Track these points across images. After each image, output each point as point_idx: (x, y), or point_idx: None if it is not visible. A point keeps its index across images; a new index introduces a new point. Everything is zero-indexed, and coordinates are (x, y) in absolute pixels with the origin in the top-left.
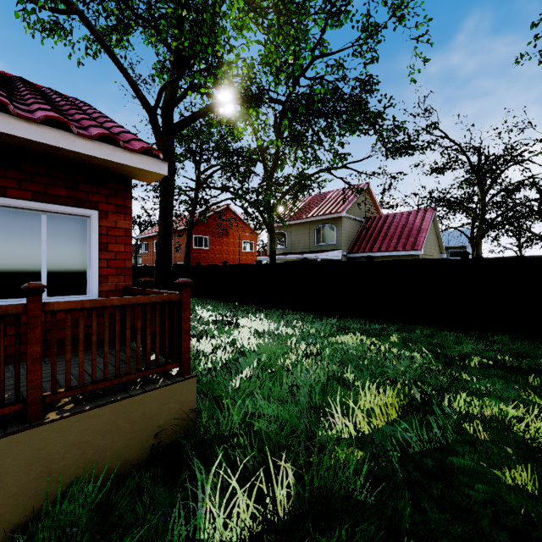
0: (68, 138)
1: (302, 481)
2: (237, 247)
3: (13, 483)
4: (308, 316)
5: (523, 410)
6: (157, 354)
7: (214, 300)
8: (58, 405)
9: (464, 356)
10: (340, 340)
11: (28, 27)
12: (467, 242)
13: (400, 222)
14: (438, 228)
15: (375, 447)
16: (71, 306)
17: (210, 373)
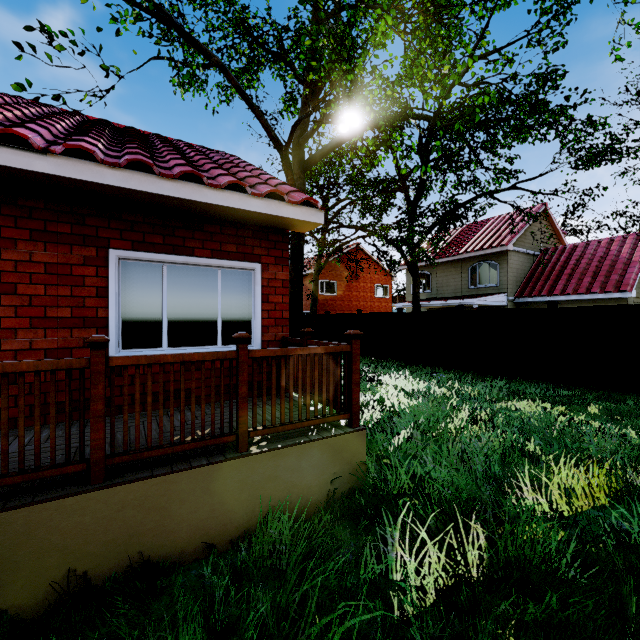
0: (243, 199)
1: (495, 547)
2: (368, 293)
3: (231, 501)
4: (465, 376)
5: None
6: (330, 403)
7: None
8: (253, 441)
9: None
10: (514, 407)
11: (183, 91)
12: None
13: (595, 253)
14: None
15: (581, 529)
16: (267, 354)
17: None
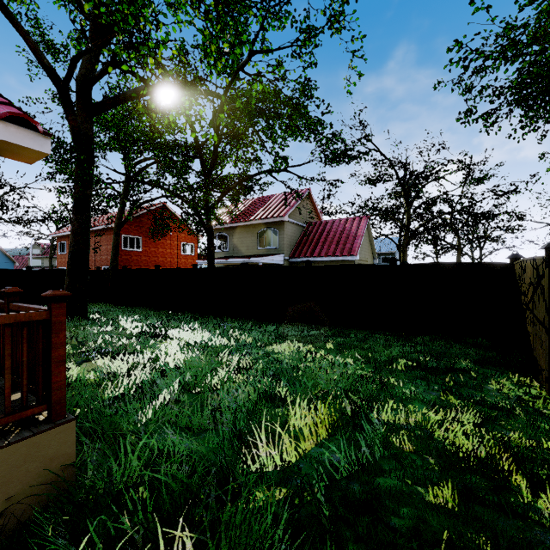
0: None
1: None
2: (175, 250)
3: None
4: (247, 323)
5: (443, 413)
6: (6, 397)
7: (144, 308)
8: None
9: (392, 360)
10: (277, 349)
11: None
12: (395, 249)
13: (338, 228)
14: (371, 235)
15: (300, 481)
16: None
17: (119, 402)
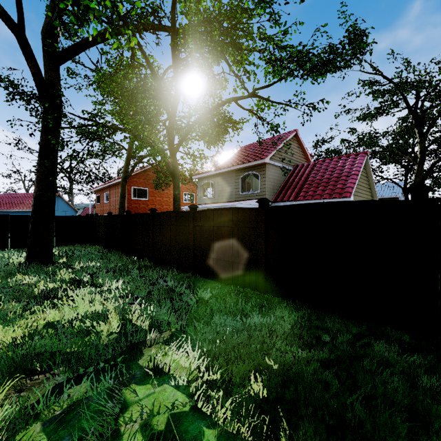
0: None
1: None
2: None
3: None
4: (187, 282)
5: None
6: None
7: (118, 252)
8: None
9: None
10: (160, 364)
11: None
12: (399, 193)
13: (328, 168)
14: (370, 174)
15: None
16: None
17: None
